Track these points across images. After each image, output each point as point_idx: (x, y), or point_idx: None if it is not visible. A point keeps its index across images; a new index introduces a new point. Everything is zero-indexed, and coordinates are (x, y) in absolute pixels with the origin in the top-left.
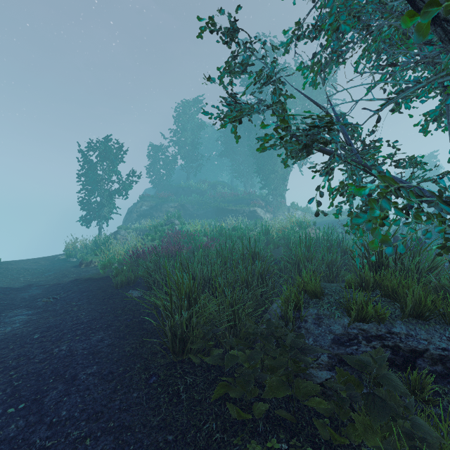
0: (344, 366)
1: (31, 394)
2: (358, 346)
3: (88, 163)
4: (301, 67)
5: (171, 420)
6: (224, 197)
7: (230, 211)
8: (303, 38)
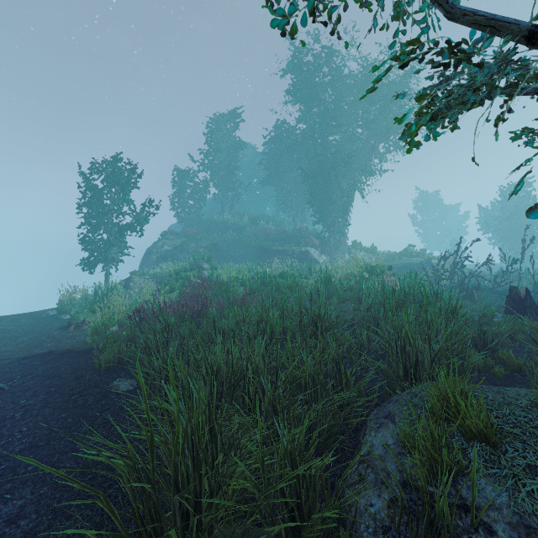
0: None
1: None
2: None
3: (92, 189)
4: None
5: None
6: (268, 235)
7: (275, 252)
8: None
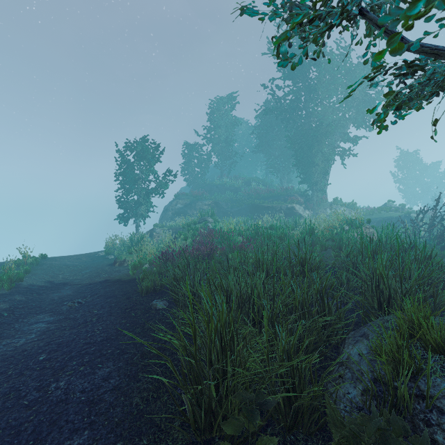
0: None
1: None
2: None
3: (127, 163)
4: None
5: None
6: (259, 194)
7: (265, 208)
8: None
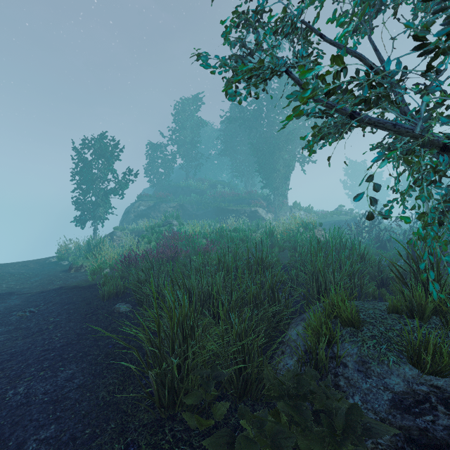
0: None
1: None
2: (434, 416)
3: (83, 161)
4: (335, 17)
5: None
6: (224, 197)
7: (230, 211)
8: None
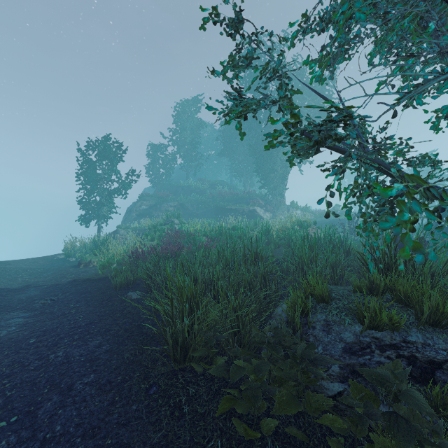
0: (357, 378)
1: (24, 406)
2: (372, 356)
3: (88, 162)
4: (308, 61)
5: (173, 437)
6: (224, 197)
7: (229, 210)
8: (308, 32)
